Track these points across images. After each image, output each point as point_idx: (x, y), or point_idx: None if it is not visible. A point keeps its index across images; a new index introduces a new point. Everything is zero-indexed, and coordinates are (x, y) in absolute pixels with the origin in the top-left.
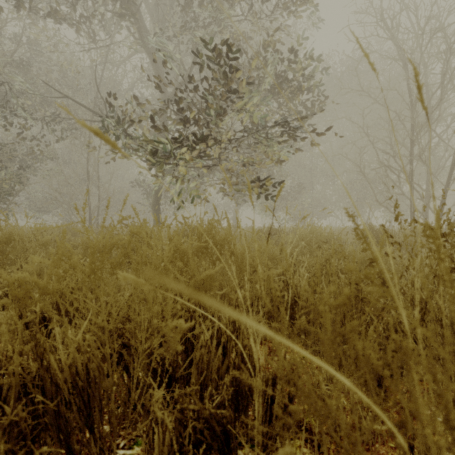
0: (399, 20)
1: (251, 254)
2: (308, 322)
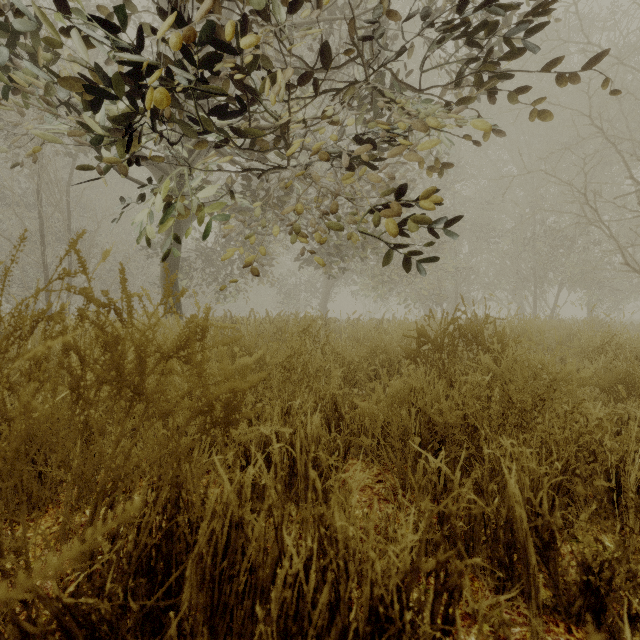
0: None
1: None
2: None
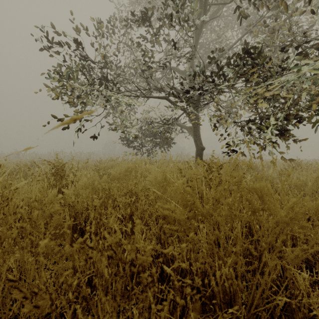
0: None
1: None
2: None
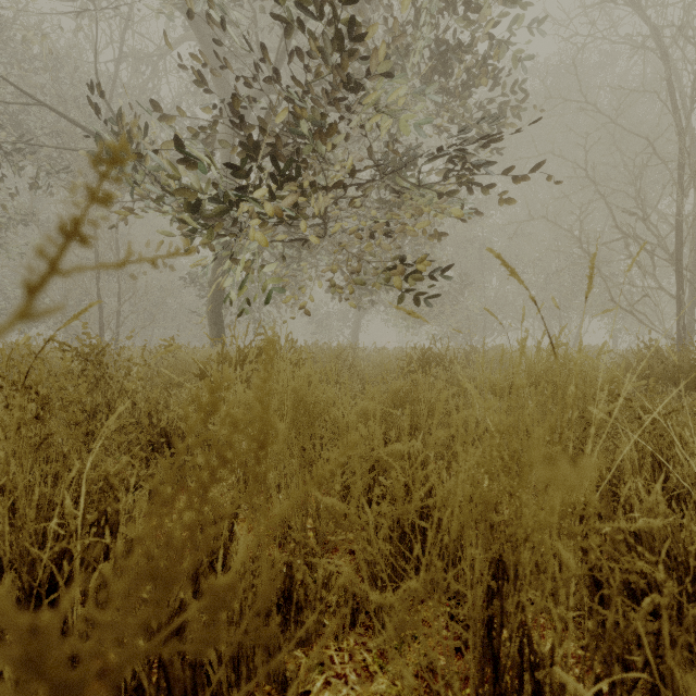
0: None
1: None
2: None
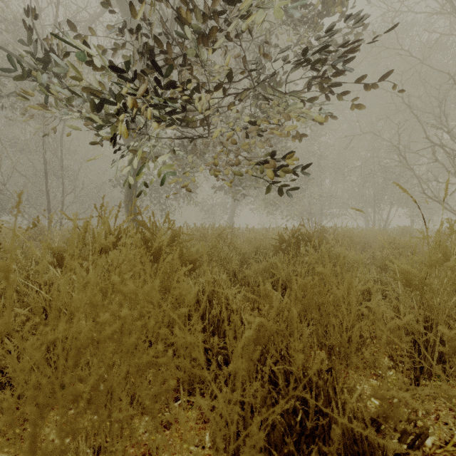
0: None
1: None
2: None
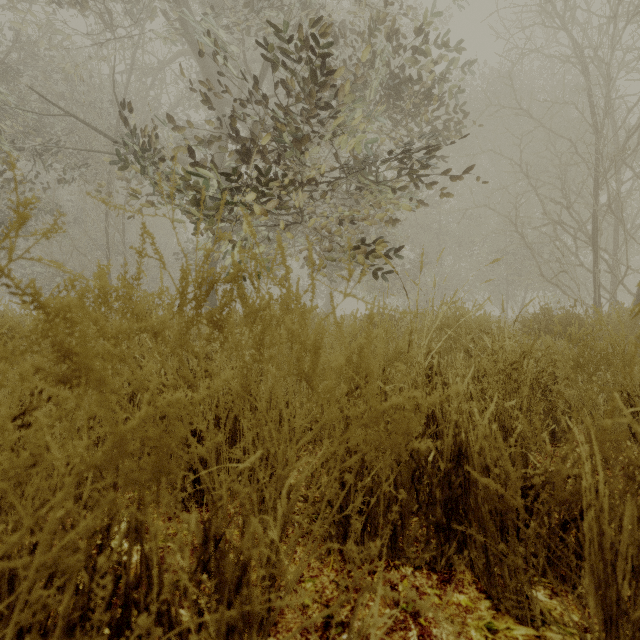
0: (574, 3)
1: (346, 348)
2: (499, 528)
